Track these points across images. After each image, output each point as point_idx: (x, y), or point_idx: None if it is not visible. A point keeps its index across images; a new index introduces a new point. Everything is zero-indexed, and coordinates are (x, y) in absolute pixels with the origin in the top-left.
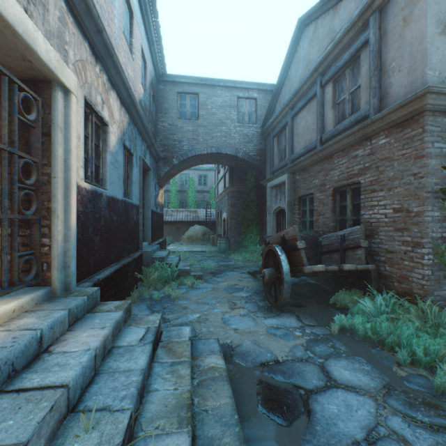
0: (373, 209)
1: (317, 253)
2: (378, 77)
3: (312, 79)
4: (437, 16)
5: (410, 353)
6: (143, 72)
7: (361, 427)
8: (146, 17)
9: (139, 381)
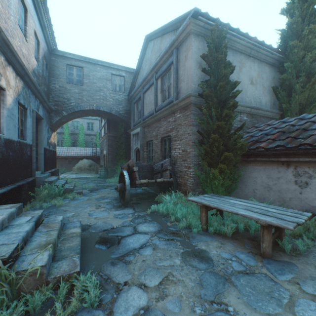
0: (175, 150)
1: (152, 174)
2: (176, 82)
3: (152, 73)
4: (197, 59)
5: (175, 216)
6: (36, 48)
7: (140, 244)
8: (39, 10)
9: (24, 234)
